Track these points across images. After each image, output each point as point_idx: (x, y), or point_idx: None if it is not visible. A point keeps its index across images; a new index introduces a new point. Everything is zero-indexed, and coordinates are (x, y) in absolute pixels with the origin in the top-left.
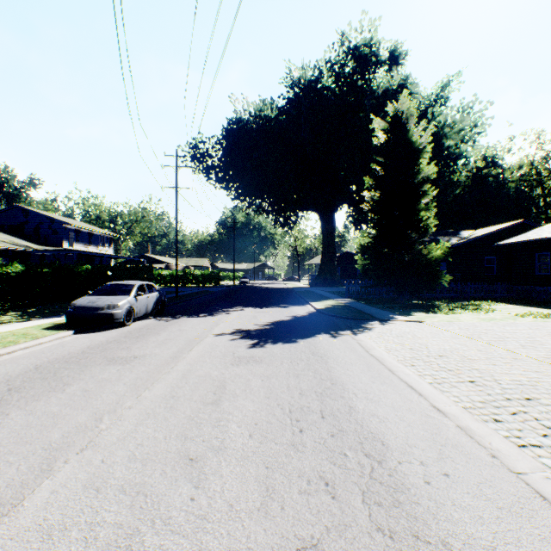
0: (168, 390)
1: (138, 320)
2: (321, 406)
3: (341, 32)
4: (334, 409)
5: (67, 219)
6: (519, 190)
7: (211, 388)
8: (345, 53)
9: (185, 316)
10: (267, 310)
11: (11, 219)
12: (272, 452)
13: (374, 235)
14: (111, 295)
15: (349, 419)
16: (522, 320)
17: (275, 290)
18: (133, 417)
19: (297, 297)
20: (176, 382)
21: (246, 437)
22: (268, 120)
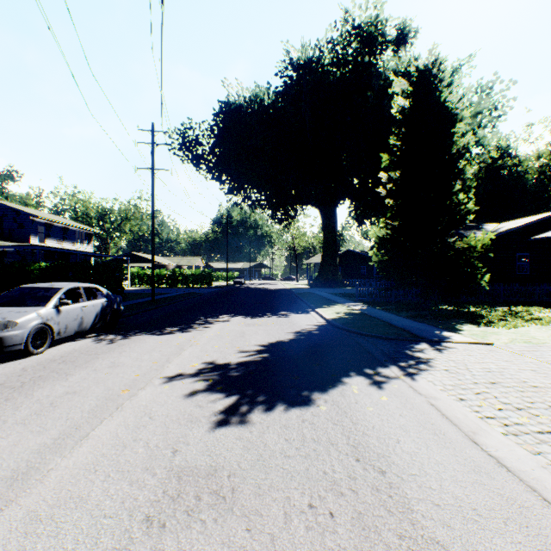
0: None
1: (67, 341)
2: None
3: (344, 8)
4: None
5: (38, 212)
6: (538, 182)
7: None
8: (348, 33)
9: (143, 332)
10: (260, 321)
11: None
12: None
13: (393, 225)
14: (14, 305)
15: None
16: None
17: (271, 292)
18: None
19: (298, 301)
20: None
21: None
22: (264, 104)
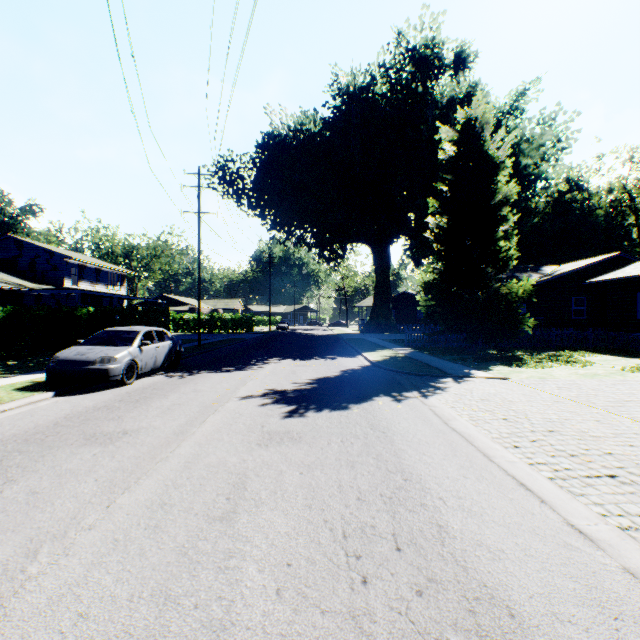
0: (158, 492)
1: (144, 377)
2: (393, 525)
3: (397, 30)
4: (414, 531)
5: (70, 253)
6: (609, 218)
7: (223, 488)
8: (402, 56)
9: (205, 371)
10: (309, 363)
11: (2, 253)
12: (316, 637)
13: (440, 270)
14: (108, 345)
15: (441, 554)
16: (633, 376)
17: (318, 337)
18: (89, 548)
19: (346, 346)
20: (174, 477)
21: (271, 598)
22: (310, 134)
